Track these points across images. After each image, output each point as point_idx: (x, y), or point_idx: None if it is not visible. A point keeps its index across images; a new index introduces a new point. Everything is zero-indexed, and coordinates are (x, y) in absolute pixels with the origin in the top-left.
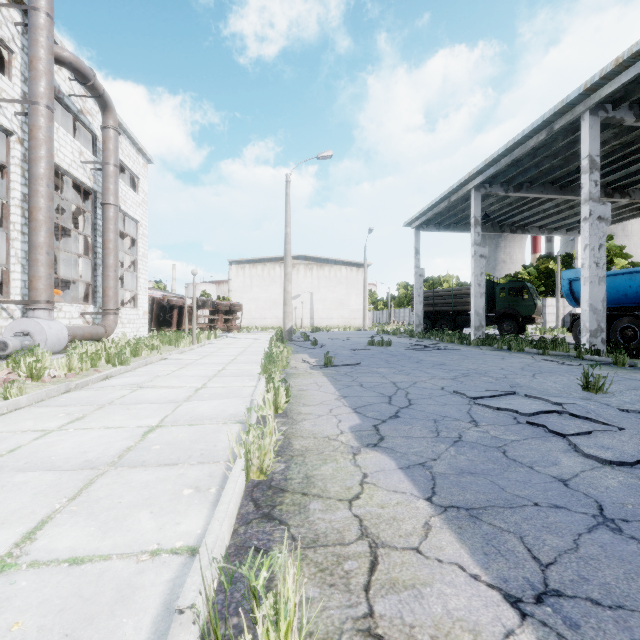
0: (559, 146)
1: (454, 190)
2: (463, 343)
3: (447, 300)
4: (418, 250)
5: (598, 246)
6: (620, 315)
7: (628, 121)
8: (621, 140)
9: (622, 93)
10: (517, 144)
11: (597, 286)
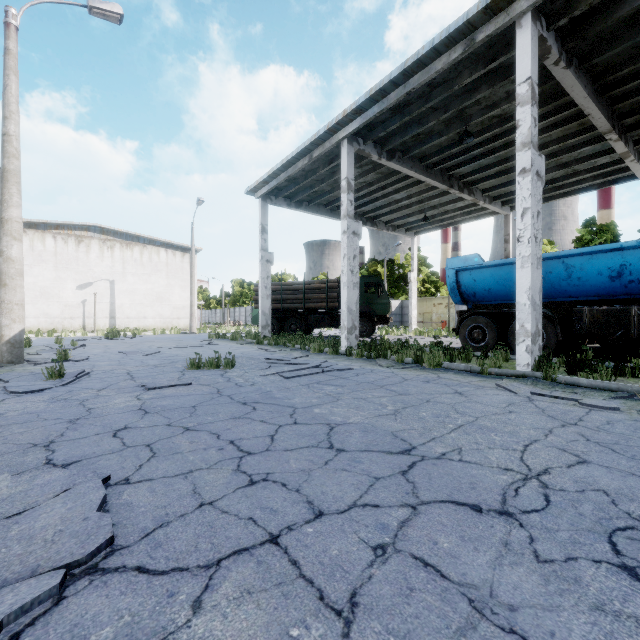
0: (455, 93)
1: (320, 139)
2: (339, 353)
3: (298, 295)
4: (265, 227)
5: (537, 213)
6: (512, 313)
7: (551, 58)
8: (504, 110)
9: (564, 2)
10: (419, 64)
11: (536, 270)
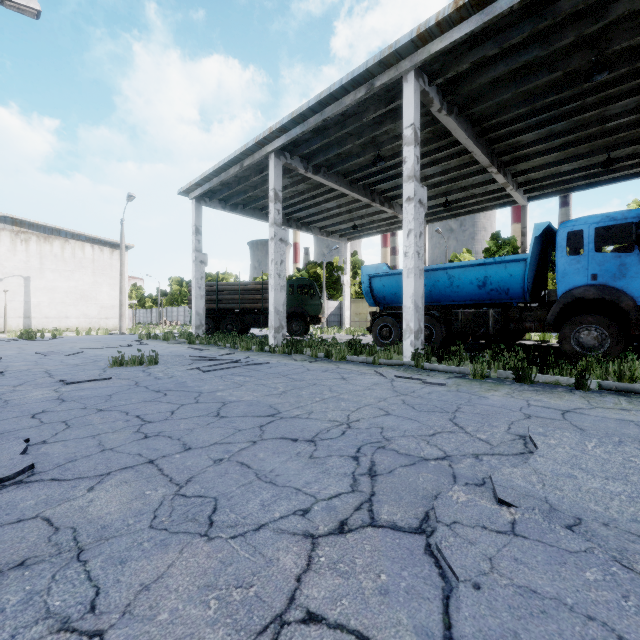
0: (366, 123)
1: (249, 150)
2: (264, 350)
3: (234, 296)
4: (199, 229)
5: (419, 233)
6: None
7: (435, 106)
8: None
9: (439, 66)
10: (332, 97)
11: (419, 280)
